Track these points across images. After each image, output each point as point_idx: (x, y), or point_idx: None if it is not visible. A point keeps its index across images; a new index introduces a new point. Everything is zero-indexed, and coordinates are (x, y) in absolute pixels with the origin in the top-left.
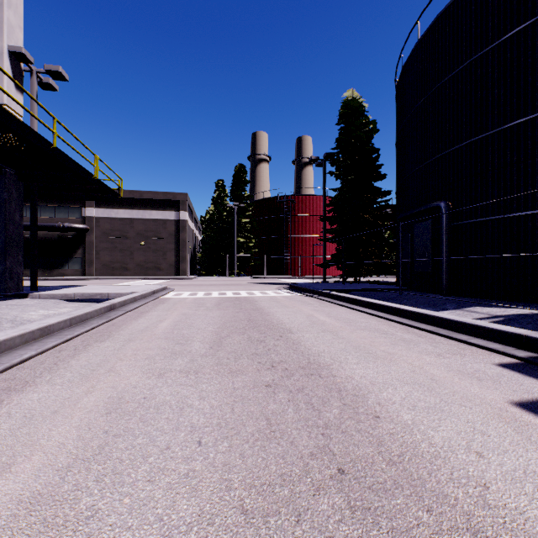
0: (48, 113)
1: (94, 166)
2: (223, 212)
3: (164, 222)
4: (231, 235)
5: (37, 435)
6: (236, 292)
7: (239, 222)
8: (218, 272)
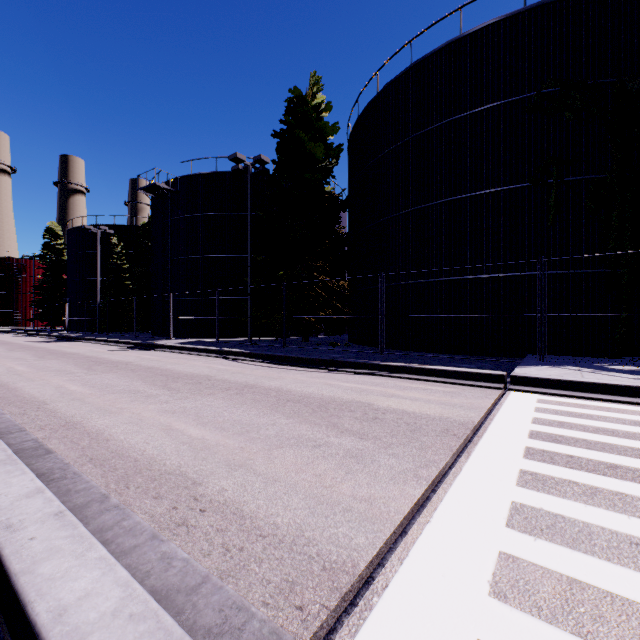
0: None
1: None
2: None
3: None
4: None
5: None
6: None
7: None
8: None
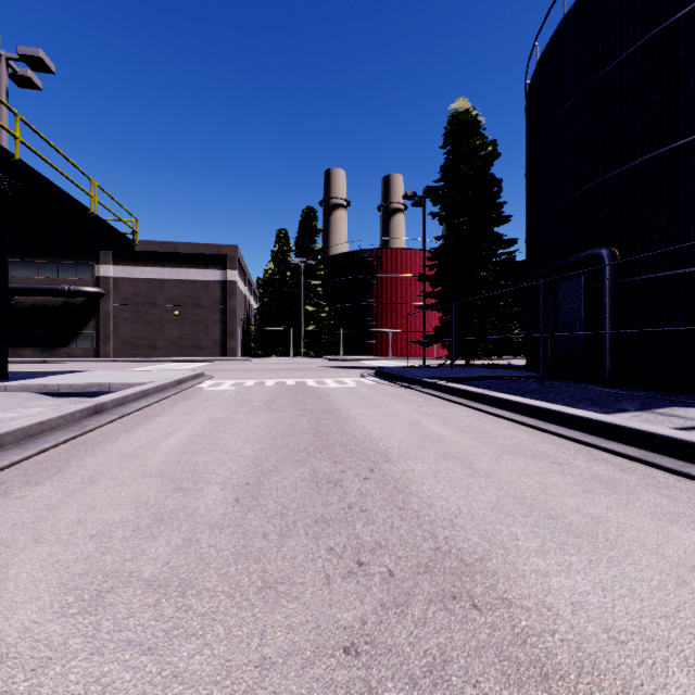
0: (4, 104)
1: (90, 195)
2: (286, 271)
3: (206, 284)
4: (297, 303)
5: None
6: (301, 382)
7: (308, 285)
8: (279, 352)
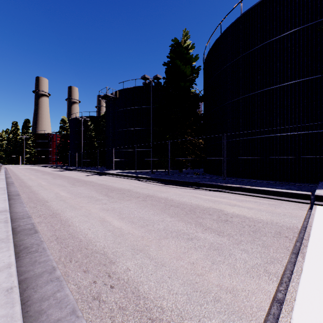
0: None
1: None
2: (17, 137)
3: None
4: (22, 148)
5: (17, 169)
6: (26, 167)
7: (27, 142)
8: (15, 163)
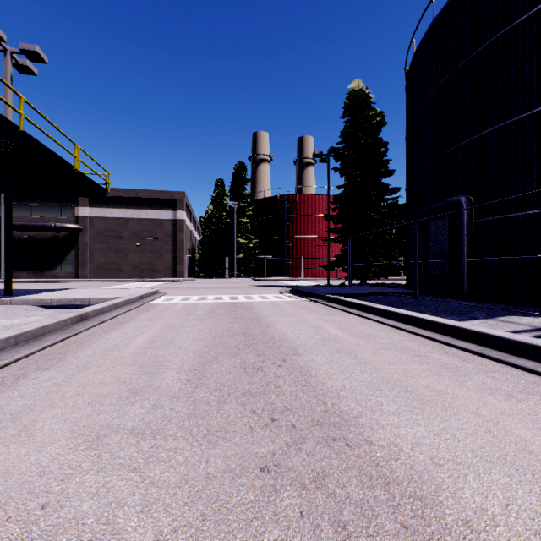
0: (12, 90)
1: (74, 156)
2: (222, 212)
3: (161, 222)
4: (231, 236)
5: None
6: (234, 297)
7: (239, 222)
8: (217, 274)
